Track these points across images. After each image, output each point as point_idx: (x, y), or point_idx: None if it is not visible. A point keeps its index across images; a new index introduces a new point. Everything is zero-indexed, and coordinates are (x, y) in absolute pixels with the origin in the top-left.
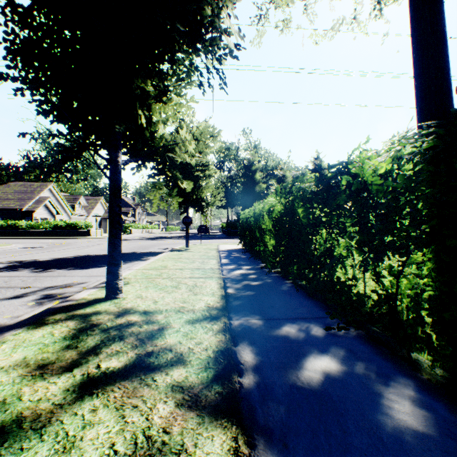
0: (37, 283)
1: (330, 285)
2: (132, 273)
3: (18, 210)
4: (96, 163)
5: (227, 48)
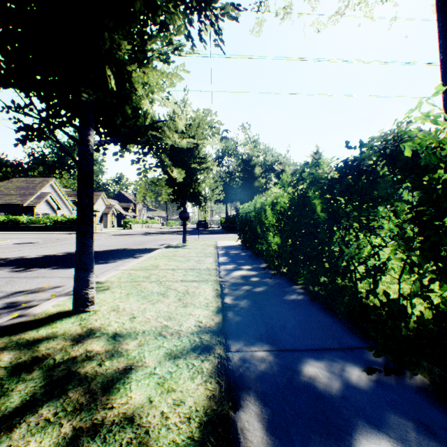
0: (8, 286)
1: (374, 307)
2: (117, 274)
3: (20, 205)
4: (57, 141)
5: (224, 7)
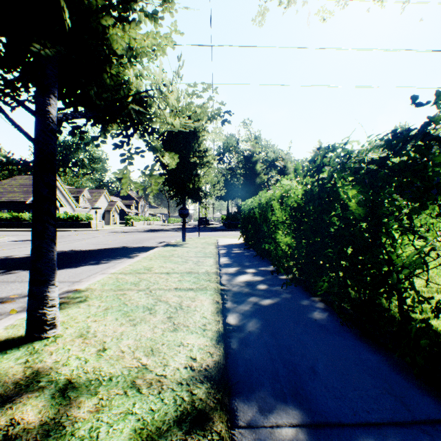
0: None
1: None
2: (102, 279)
3: (23, 202)
4: None
5: None
